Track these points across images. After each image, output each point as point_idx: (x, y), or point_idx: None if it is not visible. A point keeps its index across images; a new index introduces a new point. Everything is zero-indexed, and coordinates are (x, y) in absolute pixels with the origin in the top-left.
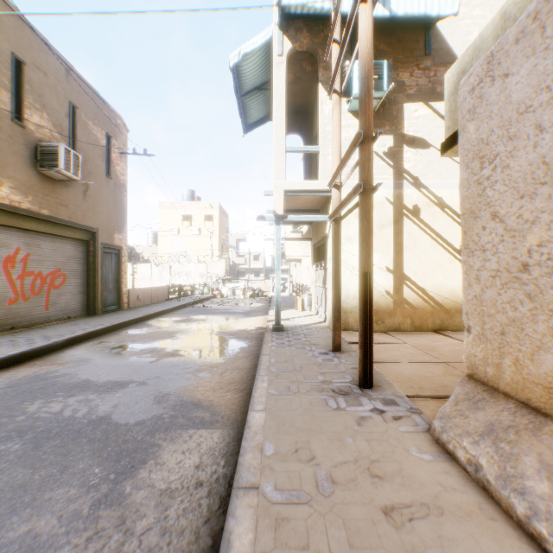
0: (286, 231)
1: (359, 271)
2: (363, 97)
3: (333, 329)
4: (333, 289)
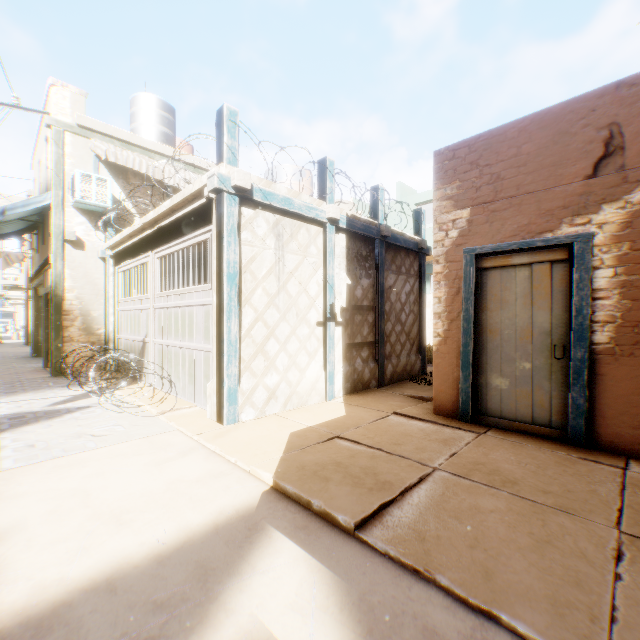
0: (11, 276)
1: (28, 319)
2: (28, 279)
3: (26, 337)
4: (26, 325)
